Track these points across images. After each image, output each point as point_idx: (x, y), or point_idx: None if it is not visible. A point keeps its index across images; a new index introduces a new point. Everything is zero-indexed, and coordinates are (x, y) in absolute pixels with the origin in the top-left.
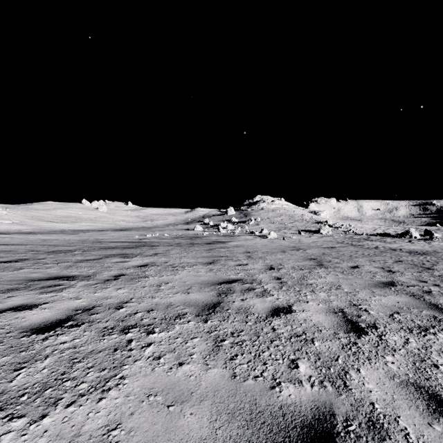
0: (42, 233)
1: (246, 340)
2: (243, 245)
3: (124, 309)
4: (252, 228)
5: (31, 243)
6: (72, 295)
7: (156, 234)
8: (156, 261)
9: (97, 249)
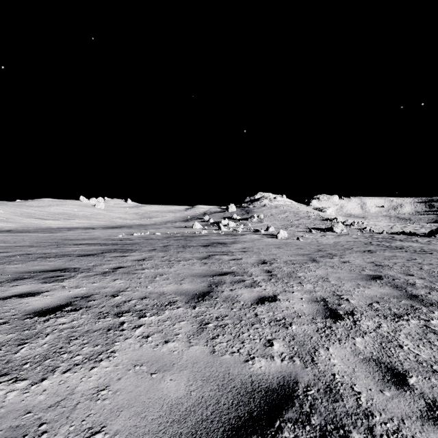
0: (18, 231)
1: None
2: (251, 248)
3: None
4: (255, 225)
5: None
6: None
7: (146, 233)
8: (97, 292)
9: (30, 259)
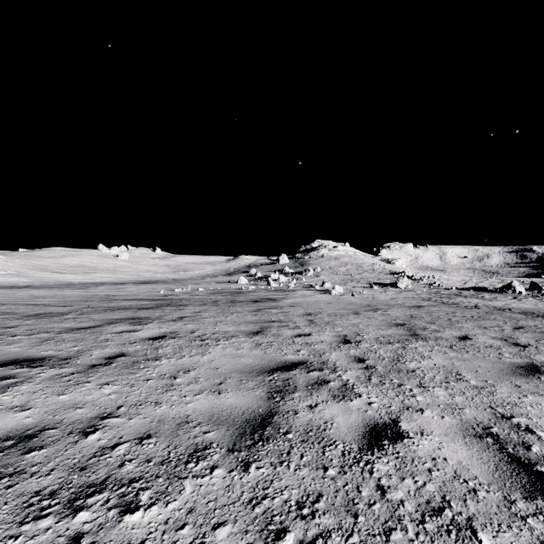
0: (42, 287)
1: (332, 532)
2: (301, 303)
3: (96, 435)
4: (310, 280)
5: (12, 303)
6: (17, 401)
7: (188, 289)
8: (179, 331)
9: (100, 311)
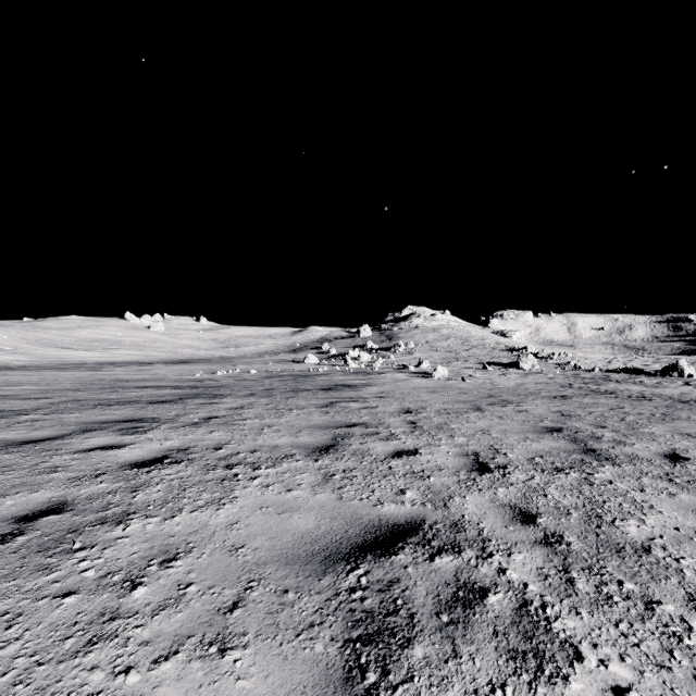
0: (38, 368)
1: None
2: (393, 393)
3: None
4: (401, 358)
5: None
6: None
7: (236, 371)
8: (195, 445)
9: (87, 406)
